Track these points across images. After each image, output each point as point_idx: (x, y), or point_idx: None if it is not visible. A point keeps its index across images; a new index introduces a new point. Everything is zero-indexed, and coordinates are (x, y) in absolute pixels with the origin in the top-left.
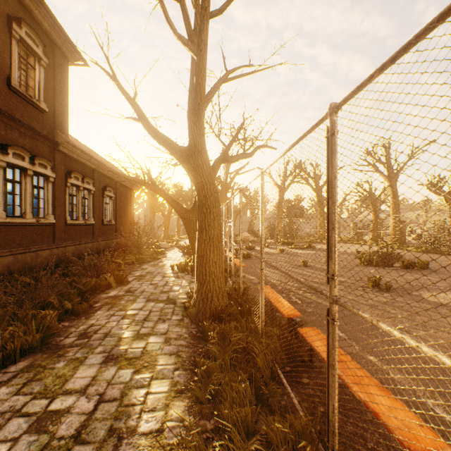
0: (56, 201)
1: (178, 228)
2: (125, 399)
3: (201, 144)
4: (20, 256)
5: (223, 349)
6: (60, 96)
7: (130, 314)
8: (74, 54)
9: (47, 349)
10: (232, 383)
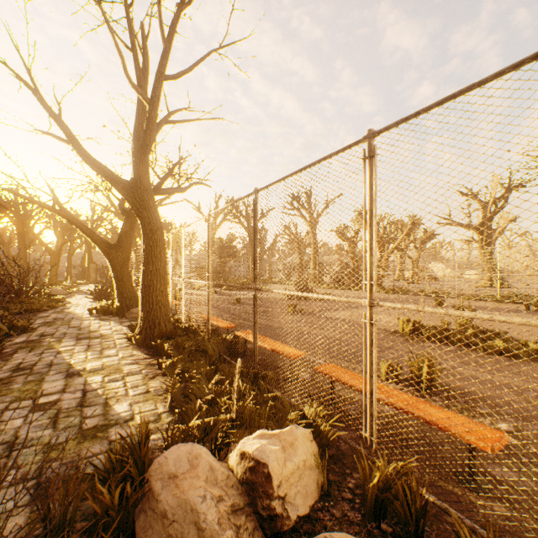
0: None
1: (69, 271)
2: (108, 387)
3: (147, 180)
4: None
5: (179, 354)
6: None
7: (65, 350)
8: None
9: None
10: (195, 362)
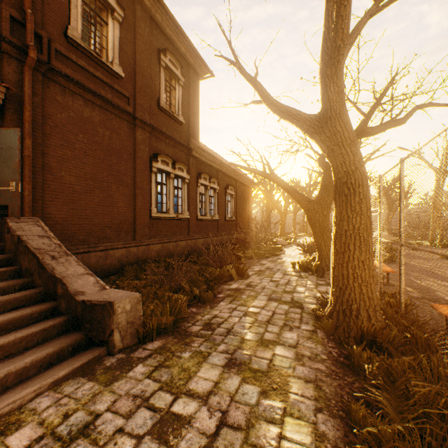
0: (189, 200)
1: (294, 226)
2: (251, 434)
3: (339, 104)
4: (165, 244)
5: (395, 401)
6: (193, 109)
7: (251, 312)
8: (203, 69)
9: (177, 332)
10: None
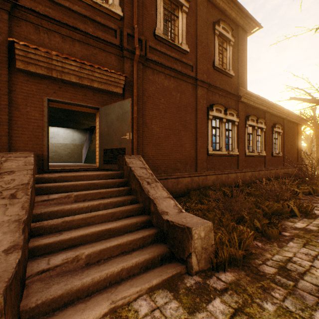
0: (238, 139)
1: None
2: None
3: None
4: (219, 176)
5: None
6: (241, 62)
7: None
8: (250, 25)
9: (247, 268)
10: None
